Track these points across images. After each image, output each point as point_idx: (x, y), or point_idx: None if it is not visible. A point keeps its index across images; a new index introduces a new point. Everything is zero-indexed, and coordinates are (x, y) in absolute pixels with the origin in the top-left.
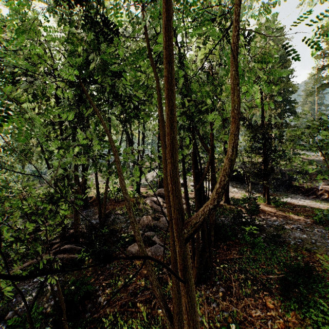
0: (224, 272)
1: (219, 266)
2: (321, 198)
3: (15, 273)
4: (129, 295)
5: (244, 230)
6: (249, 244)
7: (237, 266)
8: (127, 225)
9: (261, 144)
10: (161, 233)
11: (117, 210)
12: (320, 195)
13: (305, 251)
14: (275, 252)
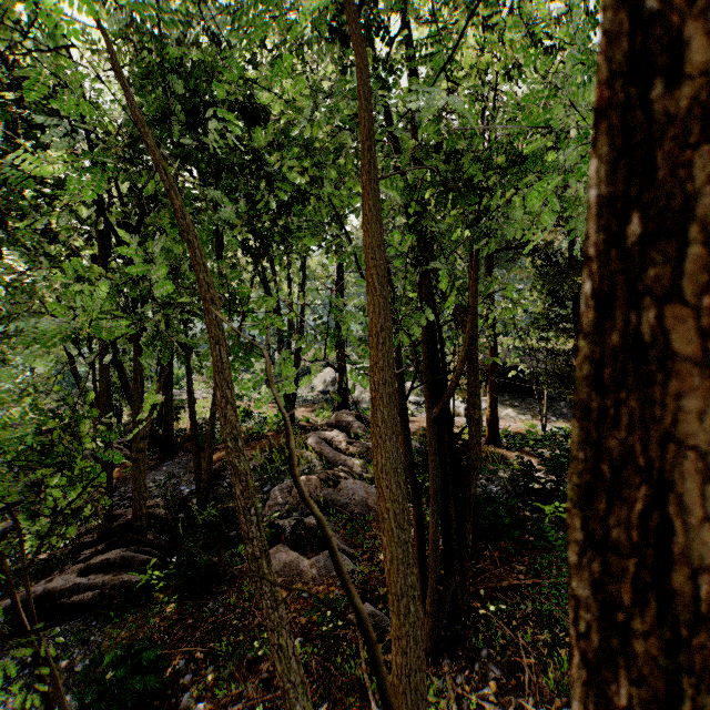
0: (498, 624)
1: (486, 607)
2: None
3: None
4: (261, 687)
5: (539, 512)
6: (555, 548)
7: (529, 606)
8: (263, 498)
9: (570, 308)
10: (342, 519)
11: None
12: None
13: None
14: None
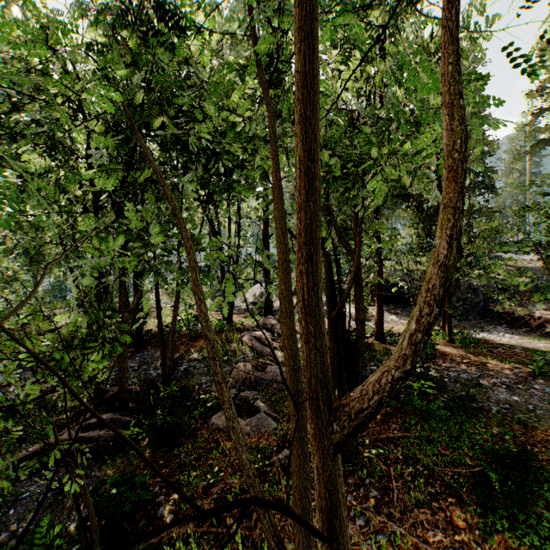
0: (377, 462)
1: (369, 451)
2: (539, 332)
3: (4, 472)
4: (213, 504)
5: (411, 388)
6: (420, 412)
7: (400, 451)
8: (211, 379)
9: None
10: (268, 393)
11: (193, 353)
12: (537, 327)
13: (516, 425)
14: (465, 427)
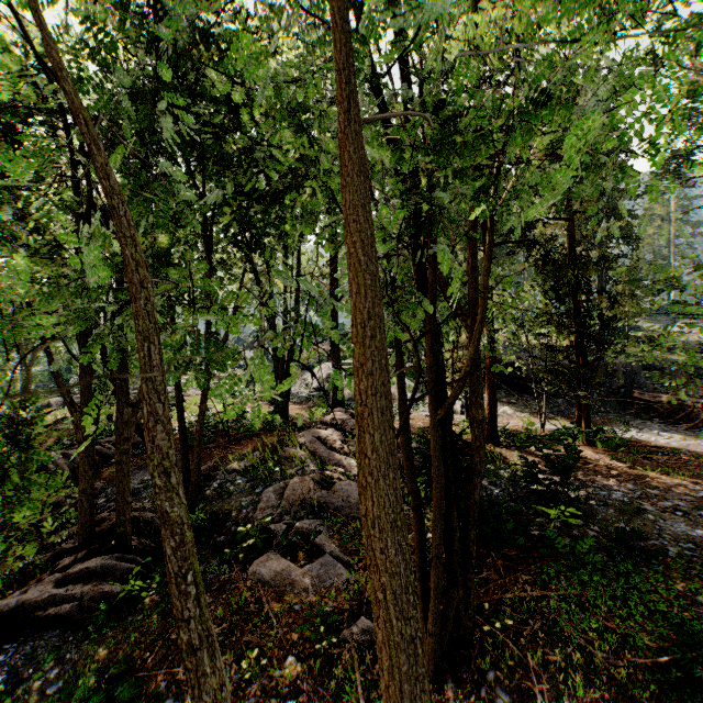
0: (505, 641)
1: (492, 623)
2: None
3: None
4: None
5: (543, 515)
6: (562, 556)
7: (538, 621)
8: (255, 500)
9: (570, 304)
10: (336, 523)
11: (232, 461)
12: (702, 422)
13: None
14: (634, 581)
